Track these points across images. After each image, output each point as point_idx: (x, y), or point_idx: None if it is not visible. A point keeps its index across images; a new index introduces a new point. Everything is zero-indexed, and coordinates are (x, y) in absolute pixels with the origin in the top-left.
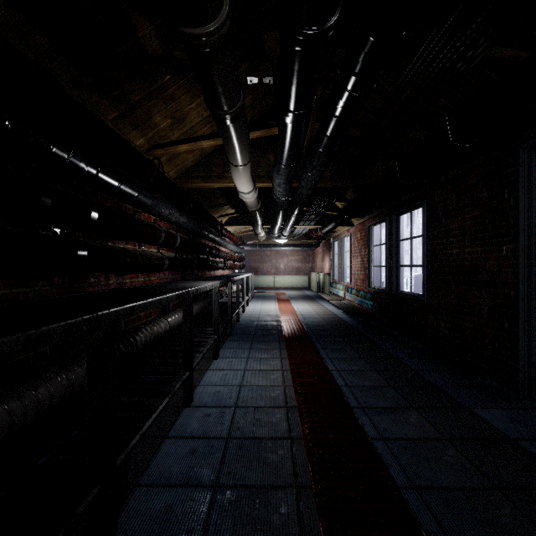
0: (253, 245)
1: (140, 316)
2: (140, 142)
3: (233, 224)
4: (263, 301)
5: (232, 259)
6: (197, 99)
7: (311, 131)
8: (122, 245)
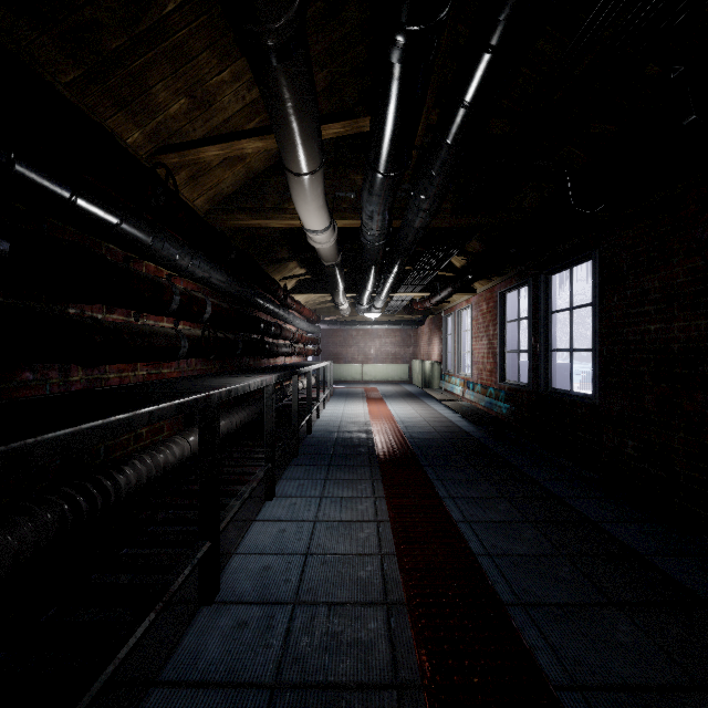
0: (333, 323)
1: (139, 434)
2: (134, 139)
3: (303, 291)
4: (346, 401)
5: (302, 341)
6: (231, 63)
7: (424, 125)
8: (101, 314)
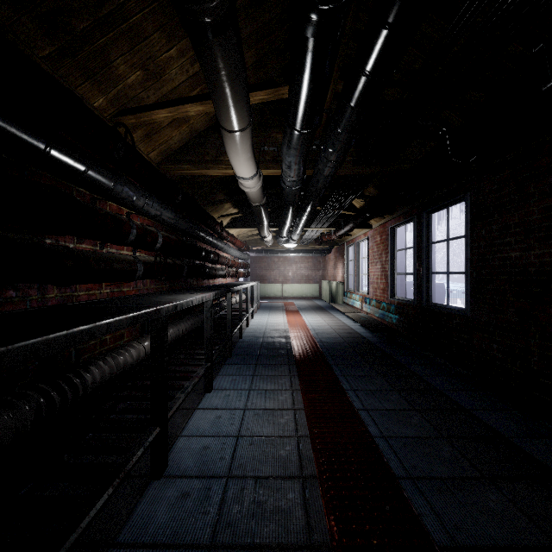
0: (259, 251)
1: (104, 339)
2: (99, 103)
3: (235, 227)
4: (270, 313)
5: (235, 266)
6: (177, 43)
7: (332, 93)
8: (72, 244)
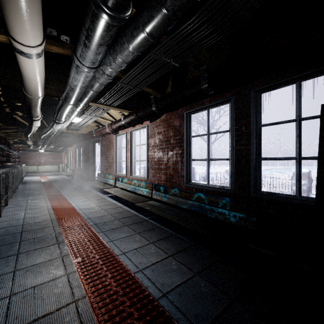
0: (24, 150)
1: None
2: None
3: (16, 144)
4: (32, 176)
5: (15, 158)
6: None
7: None
8: None
